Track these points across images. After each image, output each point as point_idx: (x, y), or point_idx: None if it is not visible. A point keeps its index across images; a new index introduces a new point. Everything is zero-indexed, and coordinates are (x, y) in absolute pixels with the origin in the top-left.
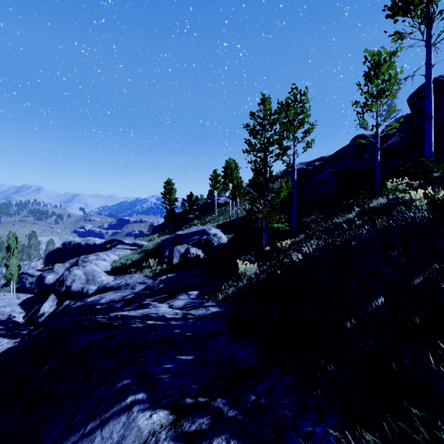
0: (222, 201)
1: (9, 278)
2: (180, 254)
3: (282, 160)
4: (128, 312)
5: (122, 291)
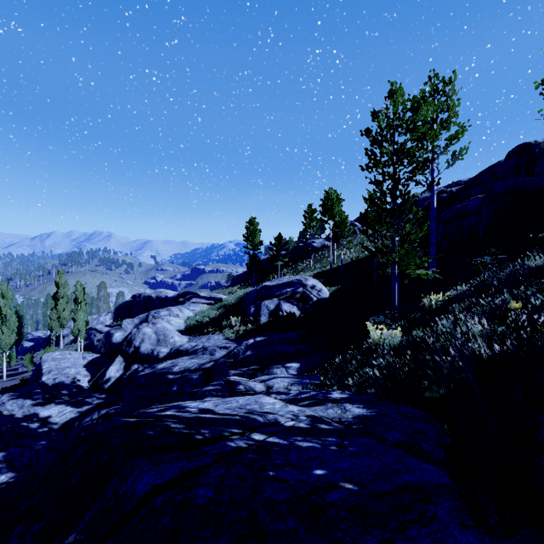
0: (318, 244)
1: (76, 334)
2: (268, 311)
3: (415, 181)
4: (215, 404)
5: (199, 357)
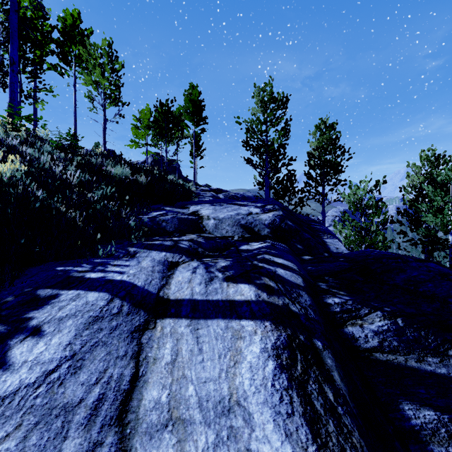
0: None
1: None
2: None
3: None
4: (240, 208)
5: None
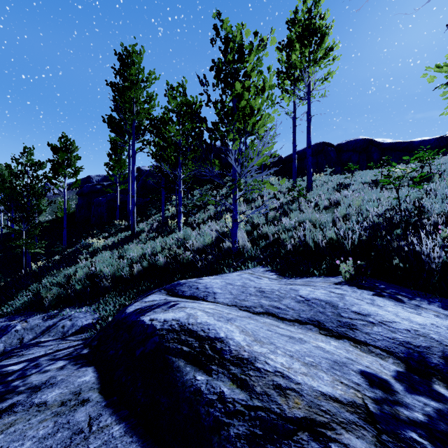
0: None
1: None
2: None
3: (53, 192)
4: None
5: None
